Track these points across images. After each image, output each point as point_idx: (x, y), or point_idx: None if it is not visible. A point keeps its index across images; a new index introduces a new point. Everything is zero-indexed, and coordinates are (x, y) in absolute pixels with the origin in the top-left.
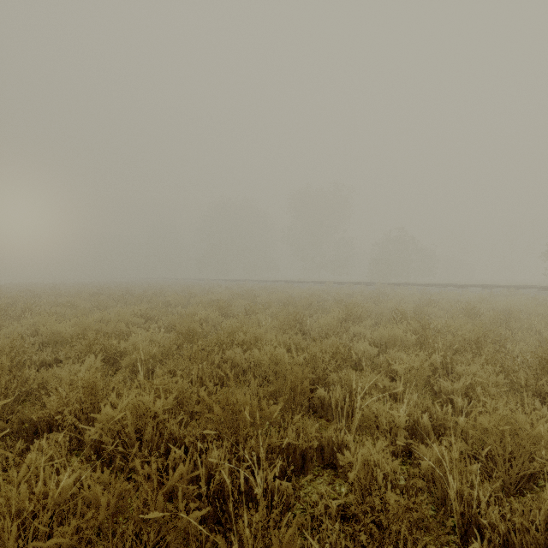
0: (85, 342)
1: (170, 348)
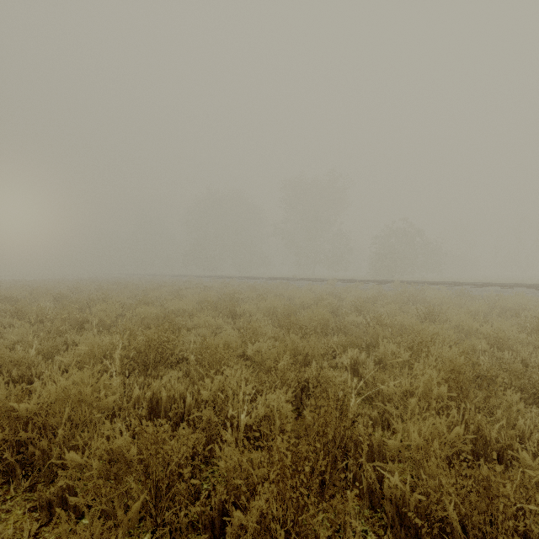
0: None
1: None
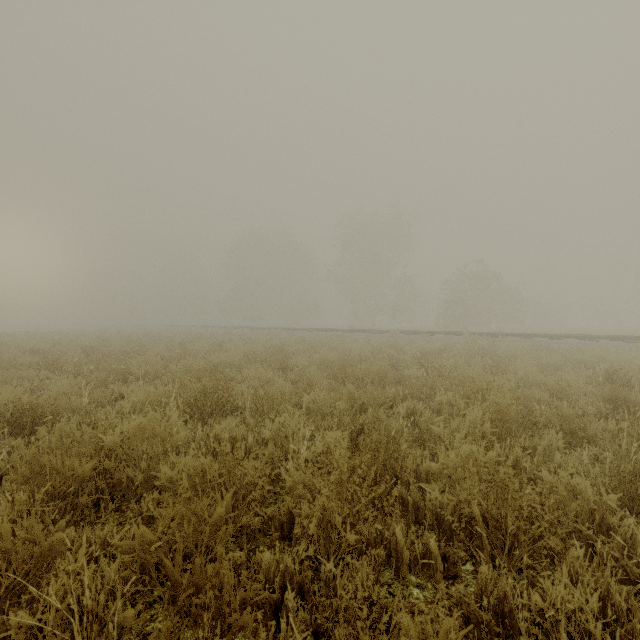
0: None
1: None
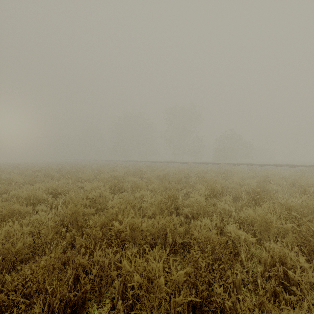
0: None
1: (48, 235)
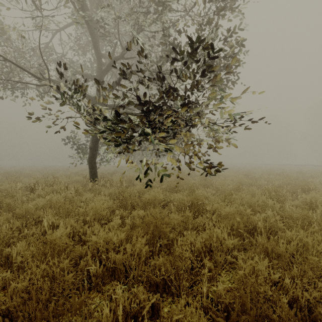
0: (250, 173)
1: (266, 176)
